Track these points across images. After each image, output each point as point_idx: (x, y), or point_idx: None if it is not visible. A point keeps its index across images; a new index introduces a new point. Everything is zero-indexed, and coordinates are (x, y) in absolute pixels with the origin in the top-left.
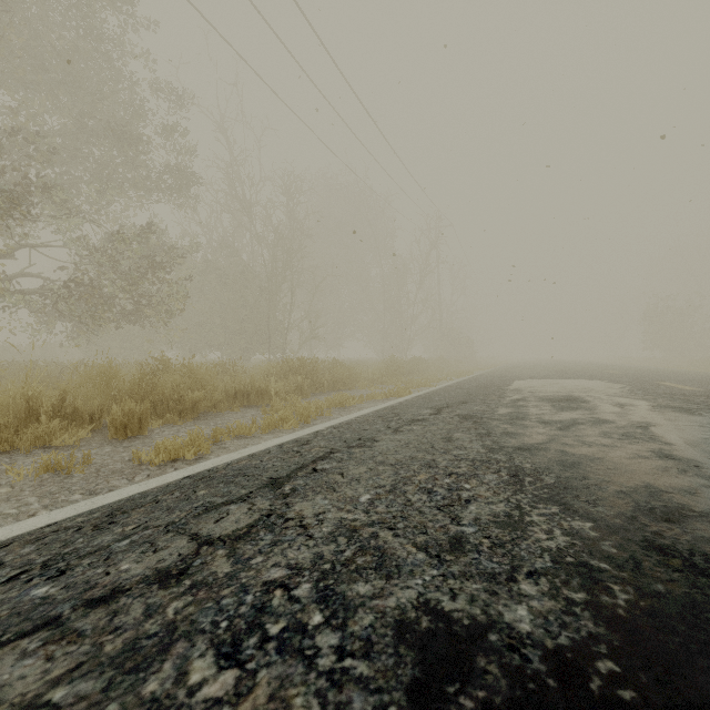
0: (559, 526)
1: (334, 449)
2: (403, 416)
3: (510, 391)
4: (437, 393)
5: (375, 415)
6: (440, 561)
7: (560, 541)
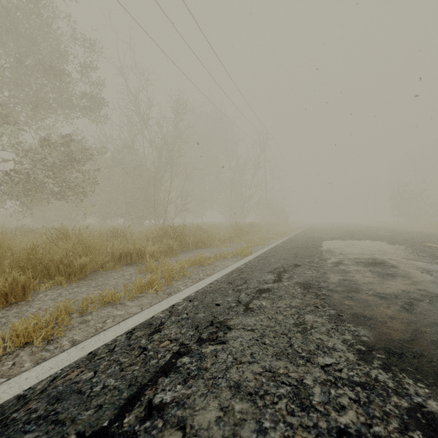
0: None
1: (183, 346)
2: (250, 283)
3: (325, 252)
4: (271, 253)
5: (226, 281)
6: None
7: None
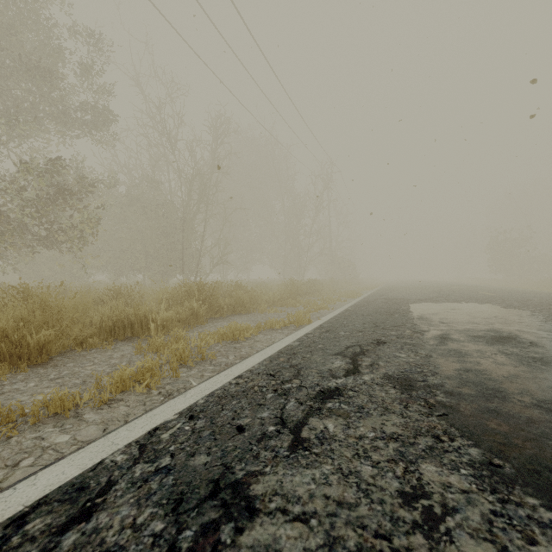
0: None
1: None
2: (306, 377)
3: (418, 320)
4: (339, 322)
5: (266, 371)
6: None
7: None
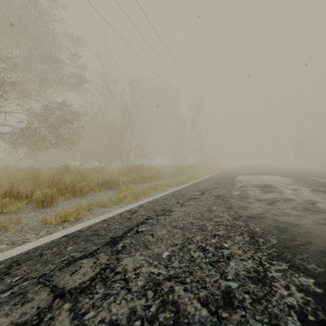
0: (292, 282)
1: (149, 217)
2: (185, 196)
3: (237, 181)
4: (201, 182)
5: (171, 195)
6: (219, 319)
7: (298, 298)
